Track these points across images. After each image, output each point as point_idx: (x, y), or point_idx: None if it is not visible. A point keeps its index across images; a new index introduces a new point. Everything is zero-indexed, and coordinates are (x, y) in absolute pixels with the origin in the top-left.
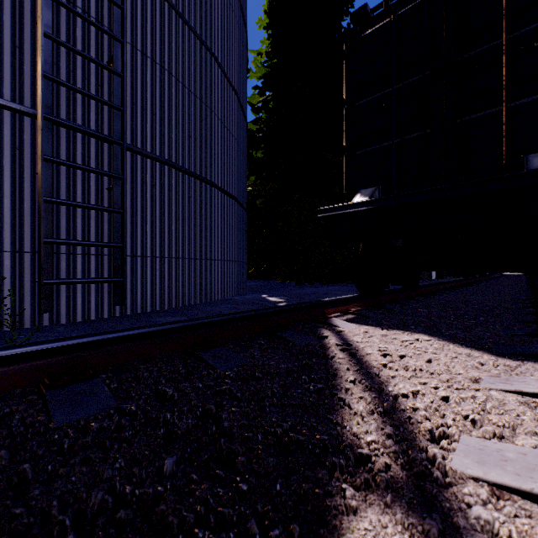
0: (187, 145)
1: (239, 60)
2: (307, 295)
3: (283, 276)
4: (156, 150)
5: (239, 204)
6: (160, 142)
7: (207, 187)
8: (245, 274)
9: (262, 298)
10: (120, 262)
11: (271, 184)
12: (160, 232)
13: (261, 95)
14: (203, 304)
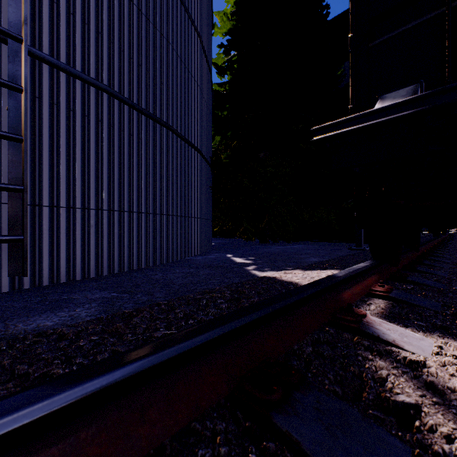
0: (135, 75)
1: (203, 3)
2: (276, 255)
3: (249, 234)
4: (90, 71)
5: (202, 157)
6: (95, 61)
7: (162, 130)
8: (209, 232)
9: (227, 259)
10: (21, 213)
11: (236, 142)
12: (95, 177)
13: (226, 54)
14: (155, 268)
